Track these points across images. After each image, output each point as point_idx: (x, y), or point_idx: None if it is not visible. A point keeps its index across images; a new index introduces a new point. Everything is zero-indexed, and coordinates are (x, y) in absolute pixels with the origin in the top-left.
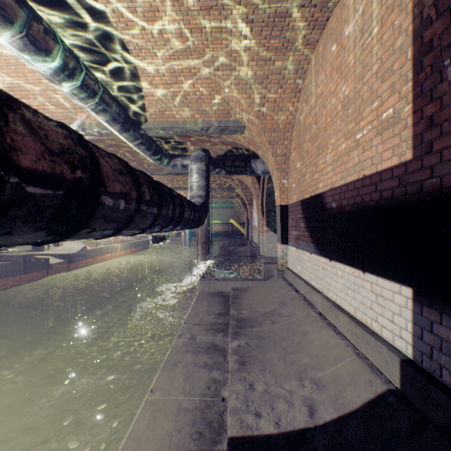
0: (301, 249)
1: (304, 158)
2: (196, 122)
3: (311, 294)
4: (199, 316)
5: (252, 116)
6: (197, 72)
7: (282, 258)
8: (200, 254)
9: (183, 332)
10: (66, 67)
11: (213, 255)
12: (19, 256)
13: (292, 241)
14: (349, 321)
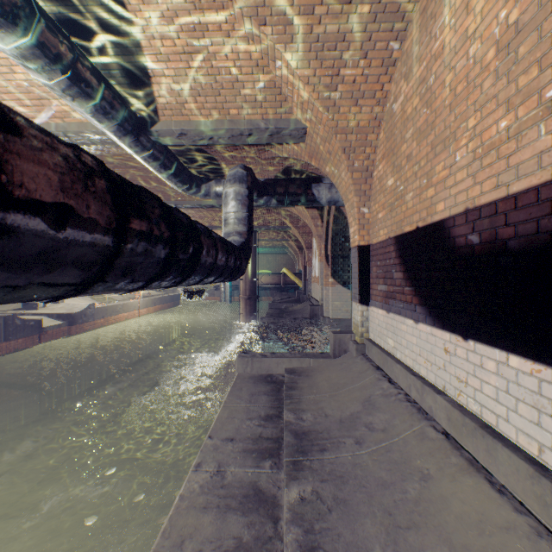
0: (397, 314)
1: (401, 168)
2: (233, 121)
3: (422, 392)
4: (233, 423)
5: (318, 108)
6: (231, 30)
7: (361, 324)
8: (243, 313)
9: (205, 457)
10: None
11: (260, 313)
12: None
13: (377, 300)
14: (535, 475)
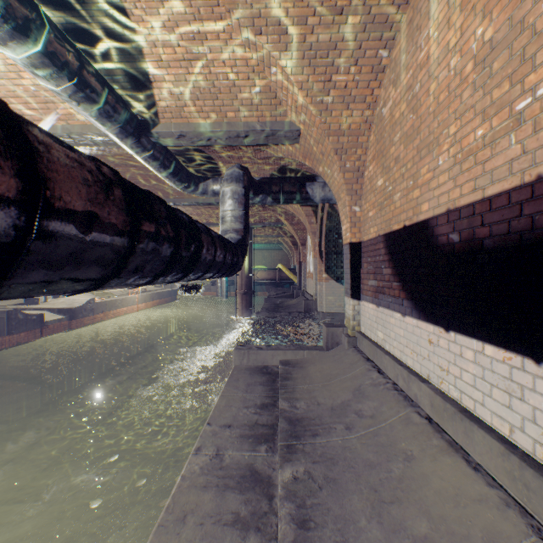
0: (386, 308)
1: (390, 169)
2: (230, 124)
3: (408, 381)
4: (231, 411)
5: (311, 111)
6: (229, 39)
7: (352, 318)
8: (239, 308)
9: (204, 442)
10: (11, 12)
11: (256, 308)
12: (1, 311)
13: (368, 294)
14: (505, 453)
